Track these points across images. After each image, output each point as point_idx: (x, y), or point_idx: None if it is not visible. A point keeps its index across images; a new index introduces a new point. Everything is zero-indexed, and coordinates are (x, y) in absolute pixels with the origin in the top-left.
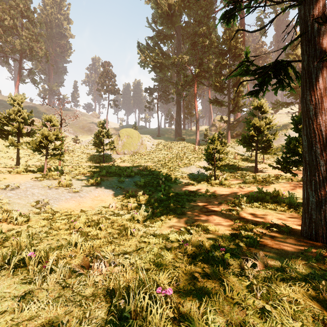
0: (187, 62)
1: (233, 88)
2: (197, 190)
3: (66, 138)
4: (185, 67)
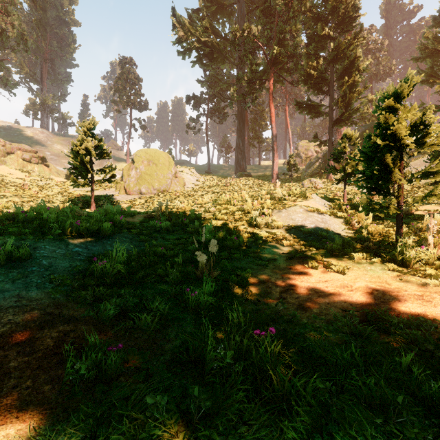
0: (258, 37)
1: (339, 80)
2: (403, 312)
3: (56, 174)
4: (253, 50)
